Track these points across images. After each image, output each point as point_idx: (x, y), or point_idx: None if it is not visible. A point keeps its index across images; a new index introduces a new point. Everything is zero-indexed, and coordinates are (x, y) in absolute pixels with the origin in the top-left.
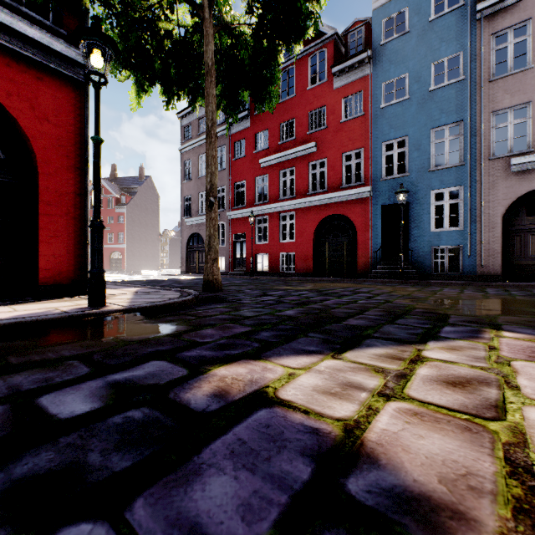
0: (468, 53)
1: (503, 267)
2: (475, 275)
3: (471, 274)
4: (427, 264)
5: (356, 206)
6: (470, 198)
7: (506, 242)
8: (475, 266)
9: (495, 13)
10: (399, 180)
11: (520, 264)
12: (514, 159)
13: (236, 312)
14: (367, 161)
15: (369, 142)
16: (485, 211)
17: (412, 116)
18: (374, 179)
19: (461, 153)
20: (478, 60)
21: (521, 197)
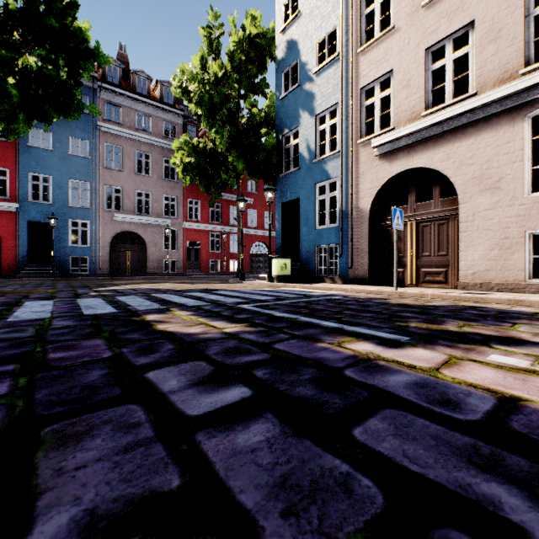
0: (93, 145)
1: (111, 269)
2: (97, 274)
3: (95, 273)
4: (67, 267)
5: (1, 217)
6: (94, 229)
7: (112, 256)
8: (97, 268)
9: (107, 132)
10: (46, 206)
11: (118, 268)
12: (116, 214)
13: (39, 288)
14: (14, 182)
15: (16, 167)
16: (102, 238)
17: (56, 164)
18: (21, 198)
19: (89, 201)
20: (99, 152)
21: (118, 234)
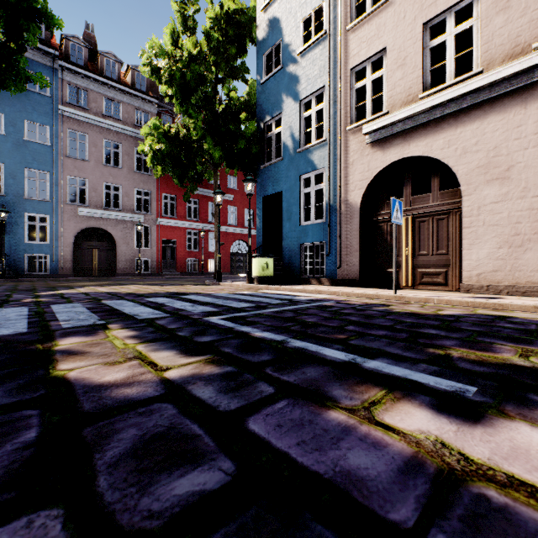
0: (54, 131)
1: (74, 269)
2: (58, 274)
3: (55, 273)
4: (23, 267)
5: None
6: (55, 225)
7: (76, 254)
8: (58, 268)
9: (70, 118)
10: None
11: (83, 267)
12: (80, 208)
13: None
14: None
15: None
16: (64, 235)
17: (9, 151)
18: None
19: (49, 193)
20: (60, 139)
21: (83, 230)
